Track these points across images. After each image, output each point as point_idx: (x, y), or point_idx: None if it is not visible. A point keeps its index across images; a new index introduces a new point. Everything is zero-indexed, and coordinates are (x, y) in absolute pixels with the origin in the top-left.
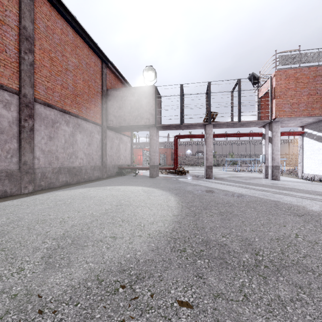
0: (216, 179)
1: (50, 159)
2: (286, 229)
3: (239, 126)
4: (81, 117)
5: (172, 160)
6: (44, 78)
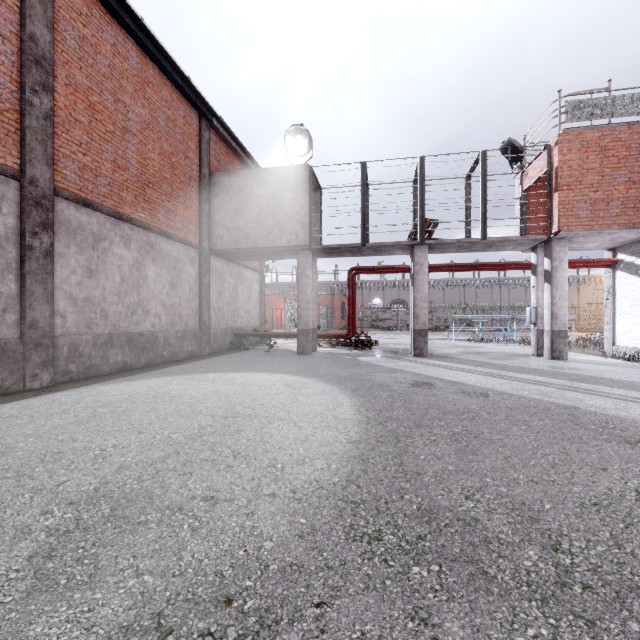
0: (434, 357)
1: (88, 316)
2: (610, 478)
3: (483, 249)
4: (155, 230)
5: (344, 319)
6: (76, 146)
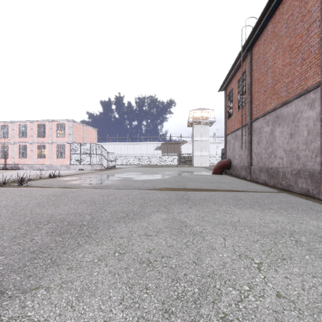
0: None
1: None
2: None
3: None
4: None
5: None
6: None
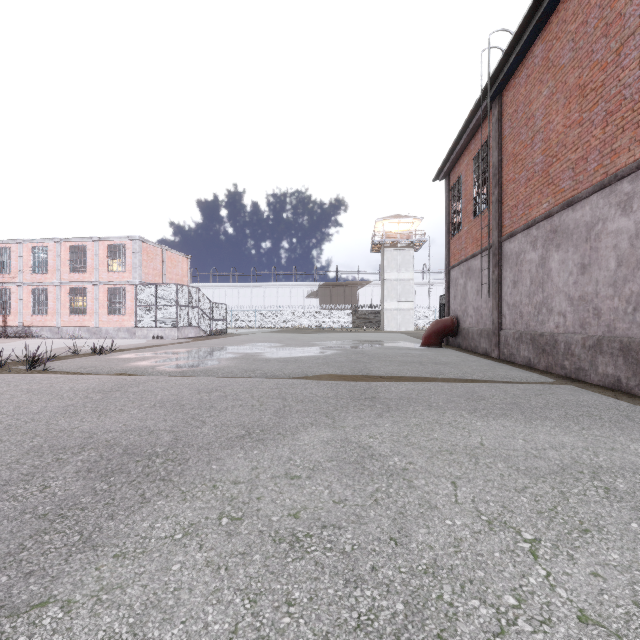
0: None
1: None
2: None
3: None
4: None
5: None
6: None
